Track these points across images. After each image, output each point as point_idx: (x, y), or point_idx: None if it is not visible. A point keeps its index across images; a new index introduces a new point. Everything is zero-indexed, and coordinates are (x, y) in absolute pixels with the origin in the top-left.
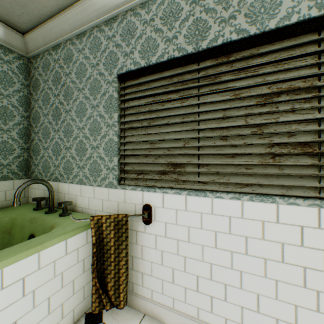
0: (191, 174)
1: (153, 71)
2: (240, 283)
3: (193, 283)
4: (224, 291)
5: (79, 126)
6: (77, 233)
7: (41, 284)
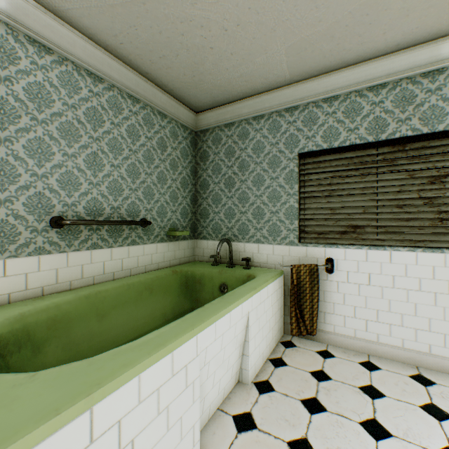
0: (370, 234)
1: (334, 152)
2: (414, 312)
3: (373, 316)
4: (400, 319)
5: (255, 194)
6: (276, 278)
7: (267, 308)
